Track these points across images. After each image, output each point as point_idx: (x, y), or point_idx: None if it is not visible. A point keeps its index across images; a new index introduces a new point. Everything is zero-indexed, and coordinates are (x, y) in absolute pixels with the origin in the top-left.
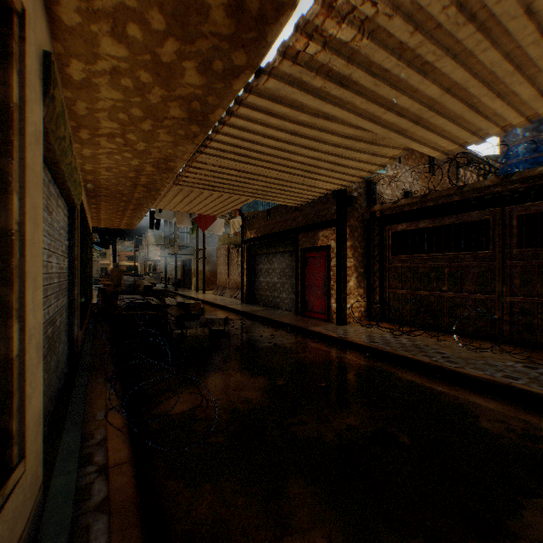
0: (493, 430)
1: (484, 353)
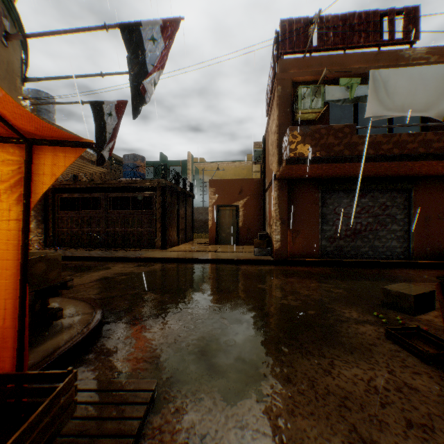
0: (71, 266)
1: (93, 251)
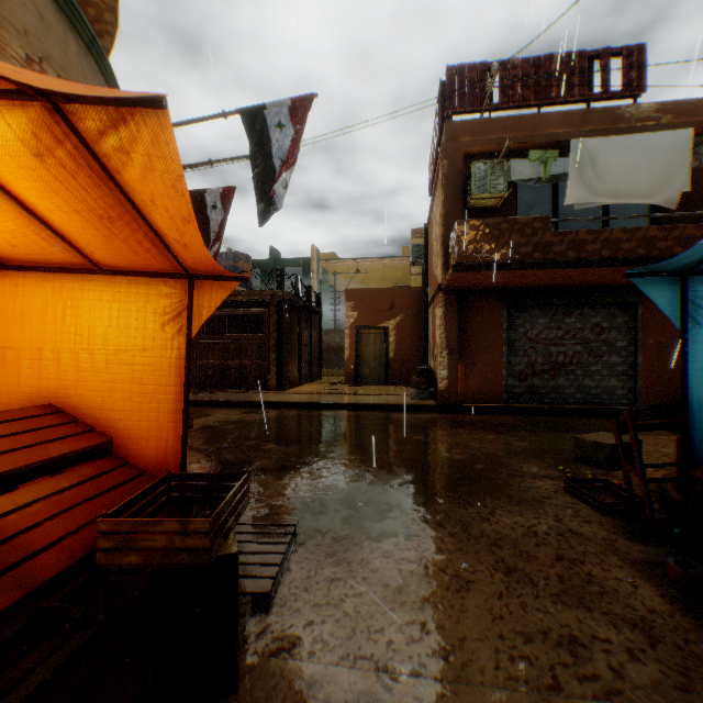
0: None
1: None
